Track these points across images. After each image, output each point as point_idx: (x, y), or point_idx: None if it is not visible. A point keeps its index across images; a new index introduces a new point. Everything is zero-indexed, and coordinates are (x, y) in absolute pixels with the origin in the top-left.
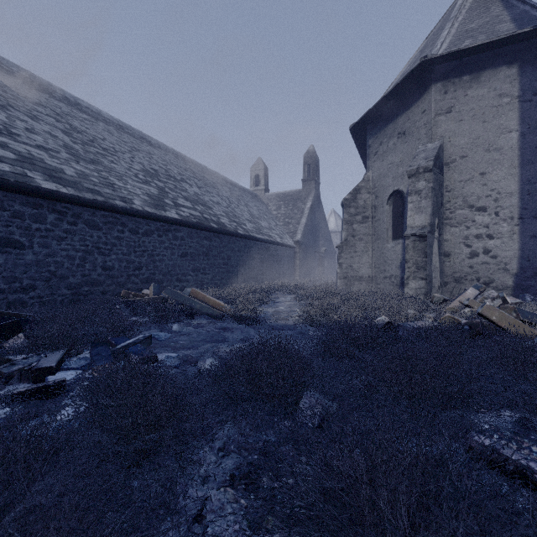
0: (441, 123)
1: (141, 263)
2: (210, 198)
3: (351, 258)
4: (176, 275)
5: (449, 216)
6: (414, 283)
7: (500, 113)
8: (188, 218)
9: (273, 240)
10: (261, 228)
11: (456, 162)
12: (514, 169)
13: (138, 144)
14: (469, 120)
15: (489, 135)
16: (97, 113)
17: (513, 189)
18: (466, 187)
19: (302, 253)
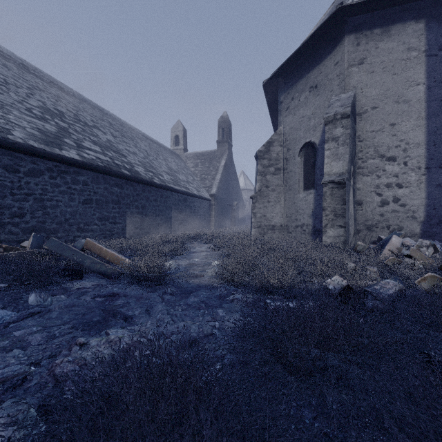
0: (354, 74)
1: (23, 209)
2: (125, 147)
3: (264, 207)
4: (77, 224)
5: (361, 165)
6: (332, 231)
7: (408, 66)
8: (92, 161)
9: (191, 192)
10: (178, 181)
11: (368, 112)
12: (421, 120)
13: (45, 86)
14: (380, 72)
15: (398, 87)
16: None
17: (420, 139)
18: (377, 137)
19: (217, 206)
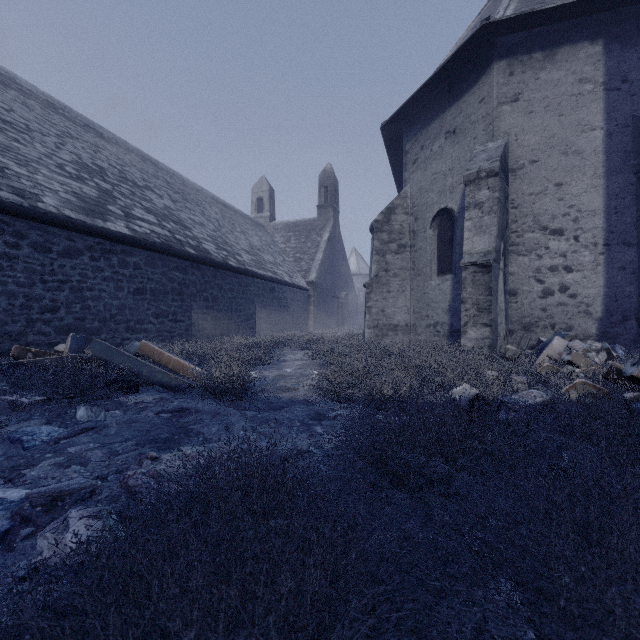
0: (506, 115)
1: (56, 302)
2: (189, 216)
3: (383, 299)
4: (125, 322)
5: (515, 240)
6: (474, 331)
7: (581, 104)
8: (146, 236)
9: (280, 278)
10: (263, 262)
11: (525, 168)
12: (598, 179)
13: (79, 132)
14: (541, 112)
15: (567, 133)
16: (9, 78)
17: (596, 205)
18: (537, 202)
19: (317, 298)
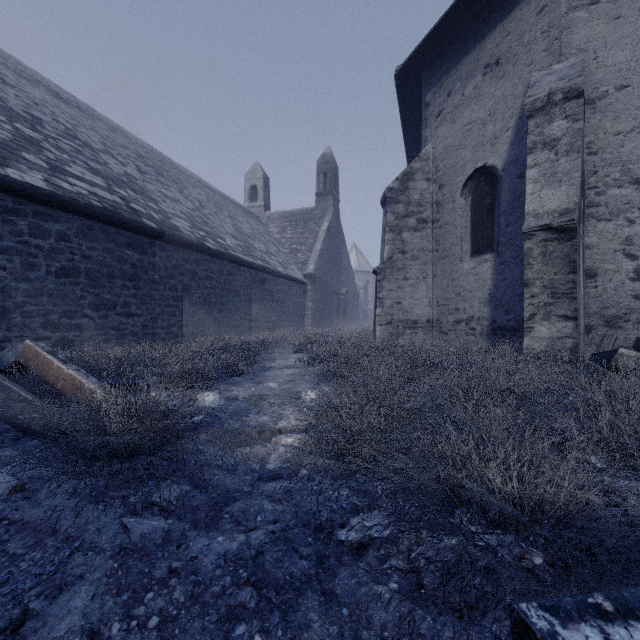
0: (580, 24)
1: None
2: (159, 189)
3: (398, 289)
4: (42, 315)
5: (594, 200)
6: (546, 327)
7: None
8: (78, 196)
9: (272, 268)
10: (252, 249)
11: (609, 97)
12: None
13: (20, 83)
14: (633, 16)
15: None
16: None
17: None
18: (627, 144)
19: (316, 292)
